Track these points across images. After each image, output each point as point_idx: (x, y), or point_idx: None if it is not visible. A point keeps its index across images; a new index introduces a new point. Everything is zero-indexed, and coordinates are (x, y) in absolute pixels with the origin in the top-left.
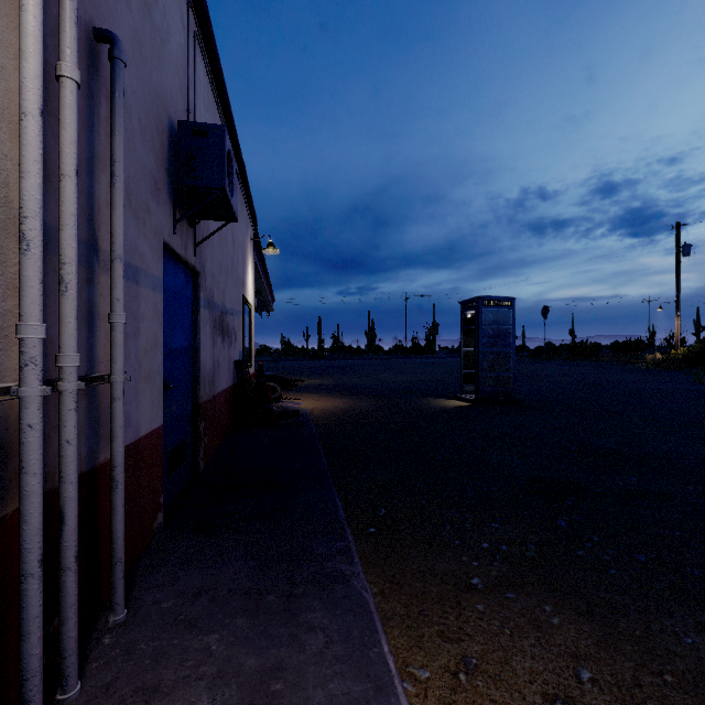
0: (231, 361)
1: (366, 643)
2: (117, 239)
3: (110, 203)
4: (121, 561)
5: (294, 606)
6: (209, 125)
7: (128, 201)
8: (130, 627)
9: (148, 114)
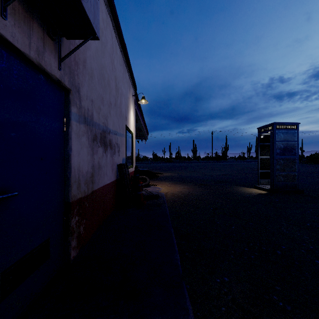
0: (115, 165)
1: None
2: None
3: None
4: None
5: None
6: None
7: None
8: None
9: None
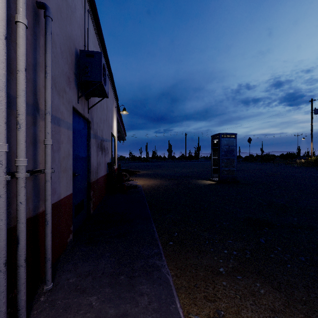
0: (106, 163)
1: (168, 302)
2: (47, 104)
3: (44, 86)
4: (50, 259)
5: (133, 282)
6: (94, 51)
7: (54, 86)
8: (54, 292)
9: (64, 45)
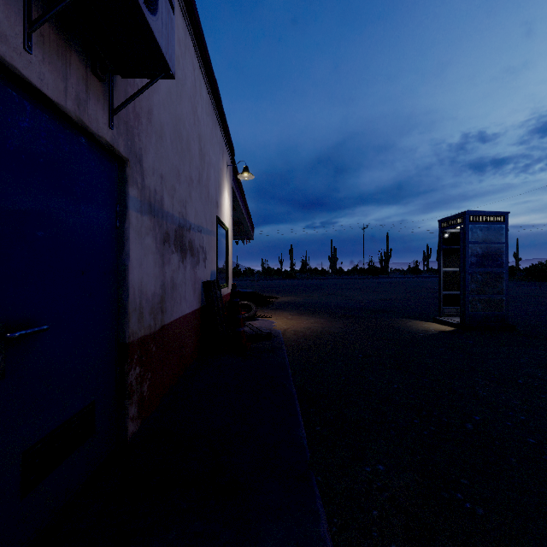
0: (198, 282)
1: None
2: None
3: None
4: None
5: None
6: None
7: None
8: None
9: None
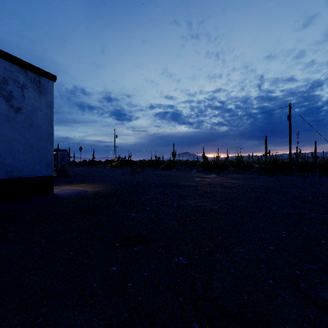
0: None
1: None
2: None
3: None
4: None
5: None
6: None
7: None
8: None
9: None
